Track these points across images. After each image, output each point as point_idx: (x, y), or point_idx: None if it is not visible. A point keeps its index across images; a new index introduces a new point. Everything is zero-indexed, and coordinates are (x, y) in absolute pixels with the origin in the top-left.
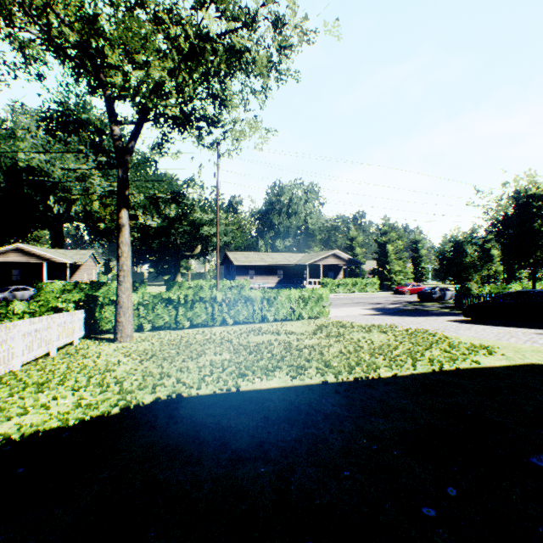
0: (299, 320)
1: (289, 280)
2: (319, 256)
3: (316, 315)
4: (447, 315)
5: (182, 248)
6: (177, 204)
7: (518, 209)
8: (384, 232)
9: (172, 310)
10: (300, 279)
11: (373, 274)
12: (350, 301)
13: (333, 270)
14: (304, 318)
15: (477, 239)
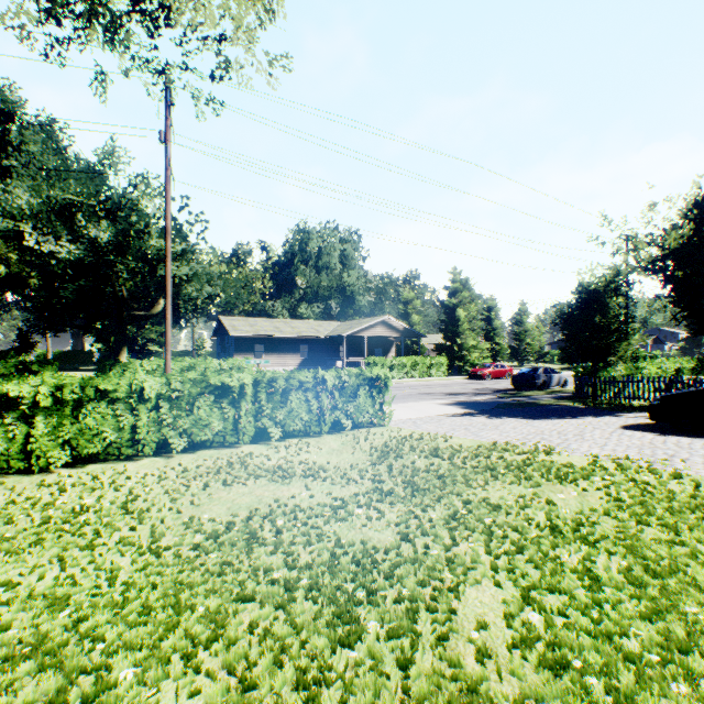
0: (334, 431)
1: (318, 360)
2: (363, 324)
3: (367, 420)
4: (593, 413)
5: (135, 304)
6: (115, 220)
7: (695, 236)
8: (454, 290)
9: (15, 424)
10: (335, 359)
11: (439, 351)
12: (414, 391)
13: (382, 345)
14: (344, 428)
15: (626, 286)
